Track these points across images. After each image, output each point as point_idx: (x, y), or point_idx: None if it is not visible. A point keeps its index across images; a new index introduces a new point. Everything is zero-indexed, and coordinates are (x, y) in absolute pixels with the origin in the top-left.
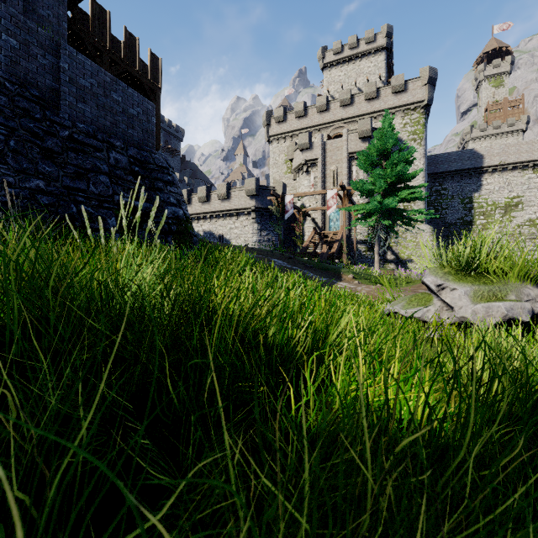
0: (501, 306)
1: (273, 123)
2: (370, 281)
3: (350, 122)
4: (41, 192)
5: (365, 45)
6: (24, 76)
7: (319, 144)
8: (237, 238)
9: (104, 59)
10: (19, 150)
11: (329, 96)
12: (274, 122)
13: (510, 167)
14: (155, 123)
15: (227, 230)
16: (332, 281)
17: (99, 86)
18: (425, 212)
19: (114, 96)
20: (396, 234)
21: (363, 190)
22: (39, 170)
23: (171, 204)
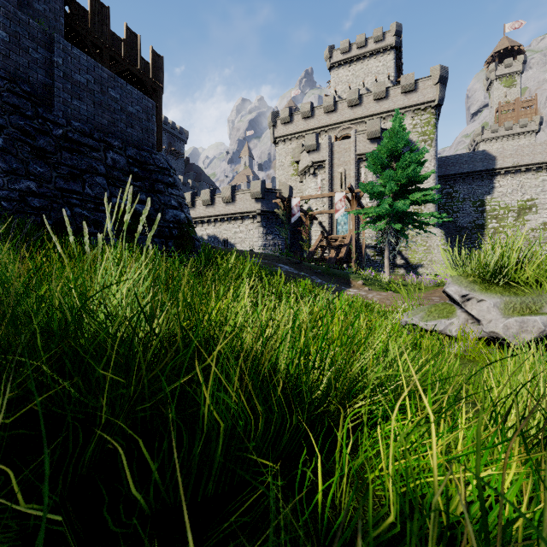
0: (538, 320)
1: (279, 125)
2: (380, 287)
3: (358, 123)
4: (32, 194)
5: (373, 44)
6: (15, 71)
7: (326, 145)
8: (242, 242)
9: (104, 57)
10: (8, 149)
11: (337, 96)
12: (280, 123)
13: (524, 169)
14: (157, 124)
15: (232, 234)
16: (341, 287)
17: (96, 82)
18: (438, 215)
19: (112, 93)
20: (407, 239)
21: (373, 192)
22: (30, 170)
23: (172, 207)
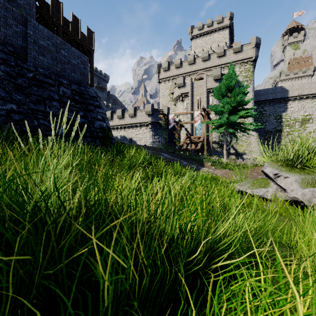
0: None
1: (162, 71)
2: (221, 167)
3: (208, 70)
4: (14, 112)
5: (216, 25)
6: (4, 38)
7: (189, 83)
8: (140, 140)
9: (59, 31)
10: None
11: (195, 55)
12: (162, 70)
13: (305, 97)
14: (91, 71)
15: (134, 135)
16: (198, 167)
17: (53, 45)
18: (255, 124)
19: (63, 52)
20: (236, 138)
21: (217, 111)
22: (13, 98)
23: (98, 120)
